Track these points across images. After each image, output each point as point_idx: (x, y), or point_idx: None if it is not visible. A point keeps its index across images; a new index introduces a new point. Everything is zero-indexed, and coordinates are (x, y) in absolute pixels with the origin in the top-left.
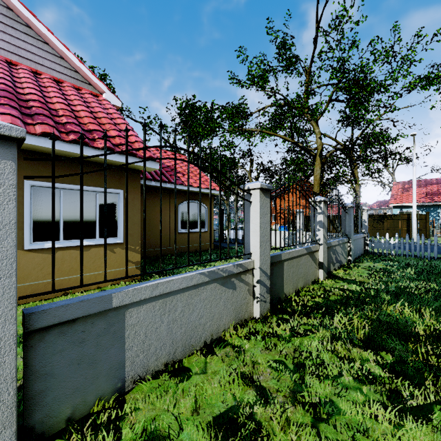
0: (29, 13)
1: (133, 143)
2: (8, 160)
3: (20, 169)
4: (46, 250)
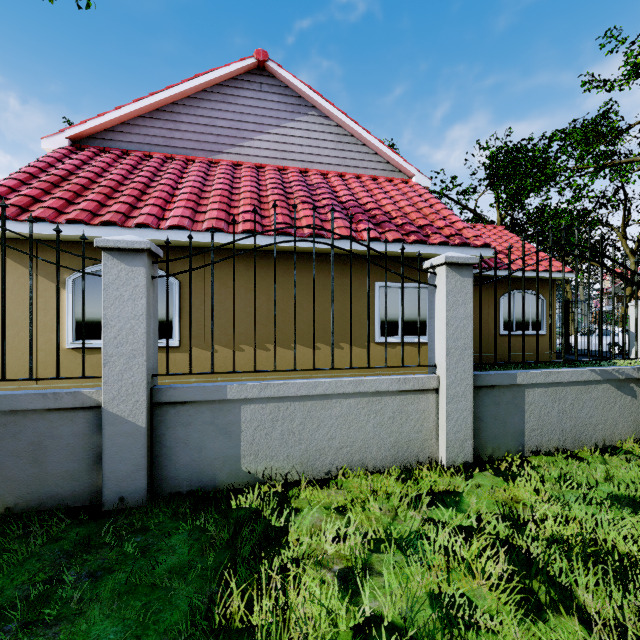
0: (354, 123)
1: (460, 231)
2: (470, 278)
3: (372, 273)
4: (389, 344)
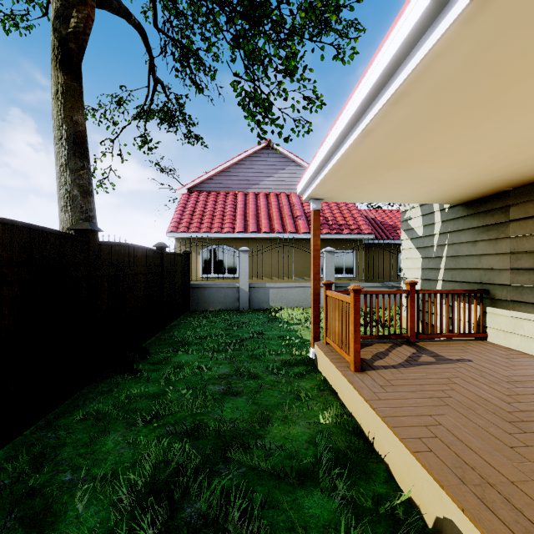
0: None
1: (360, 225)
2: (333, 255)
3: None
4: None
